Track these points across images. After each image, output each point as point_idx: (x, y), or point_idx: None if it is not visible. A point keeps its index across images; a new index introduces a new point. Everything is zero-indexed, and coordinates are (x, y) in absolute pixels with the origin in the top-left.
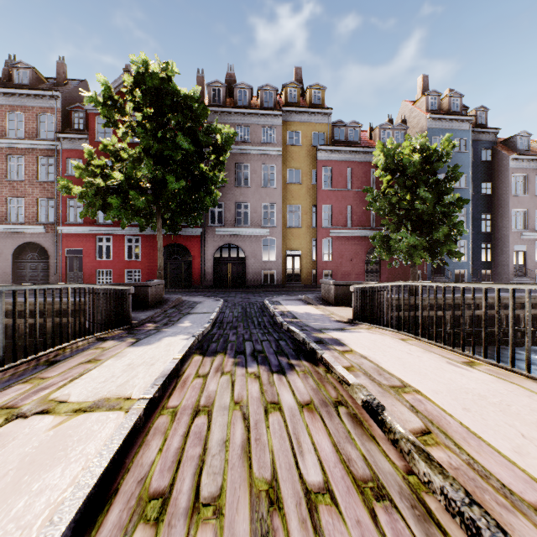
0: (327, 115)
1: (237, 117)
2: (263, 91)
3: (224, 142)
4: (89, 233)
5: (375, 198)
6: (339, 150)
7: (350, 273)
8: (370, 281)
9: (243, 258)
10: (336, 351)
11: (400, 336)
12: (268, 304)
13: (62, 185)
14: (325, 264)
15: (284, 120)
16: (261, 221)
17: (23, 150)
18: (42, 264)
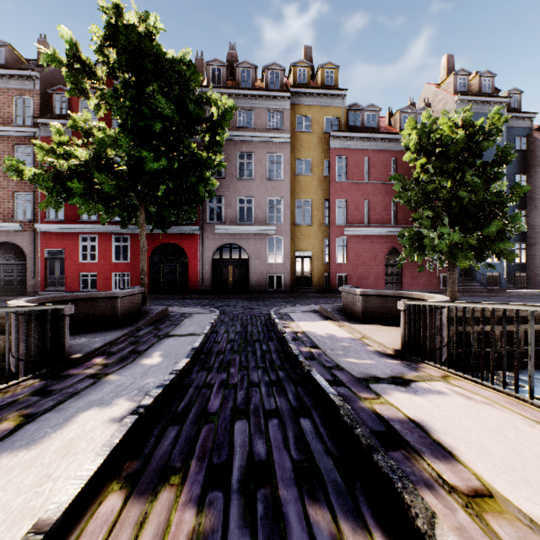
0: (341, 97)
1: (239, 100)
2: (269, 71)
3: (221, 117)
4: (71, 232)
5: (405, 186)
6: (355, 137)
7: (367, 277)
8: (390, 286)
9: (246, 260)
10: (453, 499)
11: (537, 414)
12: (276, 320)
13: (9, 165)
14: (340, 267)
15: (293, 103)
16: (266, 217)
17: None
18: (19, 267)
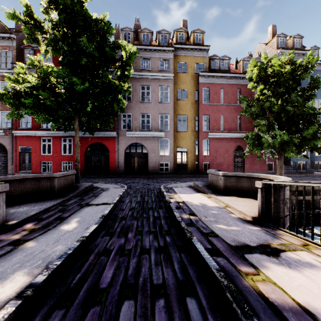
0: (206, 51)
1: (141, 52)
2: (160, 34)
3: (128, 58)
4: (36, 135)
5: (250, 104)
6: (214, 76)
7: (222, 164)
8: (237, 170)
9: (146, 153)
10: None
11: None
12: (164, 193)
13: None
14: (205, 158)
15: (175, 54)
16: (158, 126)
17: None
18: (3, 158)
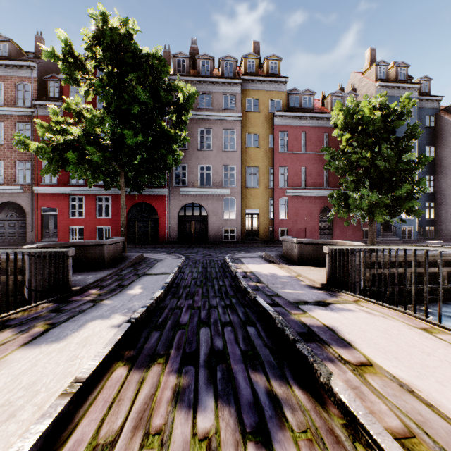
0: (283, 83)
1: (199, 86)
2: (224, 62)
3: (185, 101)
4: (63, 193)
5: (334, 157)
6: (294, 116)
7: (304, 230)
8: (323, 237)
9: (206, 216)
10: (346, 367)
11: (416, 322)
12: (230, 263)
13: (18, 140)
14: (282, 222)
15: (244, 88)
16: (222, 181)
17: (3, 116)
18: (20, 222)
